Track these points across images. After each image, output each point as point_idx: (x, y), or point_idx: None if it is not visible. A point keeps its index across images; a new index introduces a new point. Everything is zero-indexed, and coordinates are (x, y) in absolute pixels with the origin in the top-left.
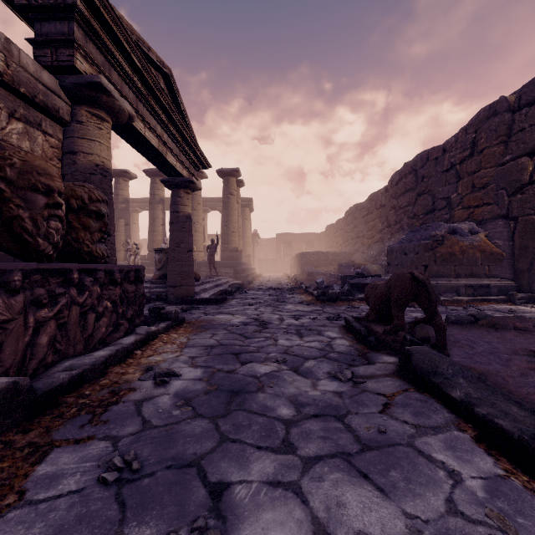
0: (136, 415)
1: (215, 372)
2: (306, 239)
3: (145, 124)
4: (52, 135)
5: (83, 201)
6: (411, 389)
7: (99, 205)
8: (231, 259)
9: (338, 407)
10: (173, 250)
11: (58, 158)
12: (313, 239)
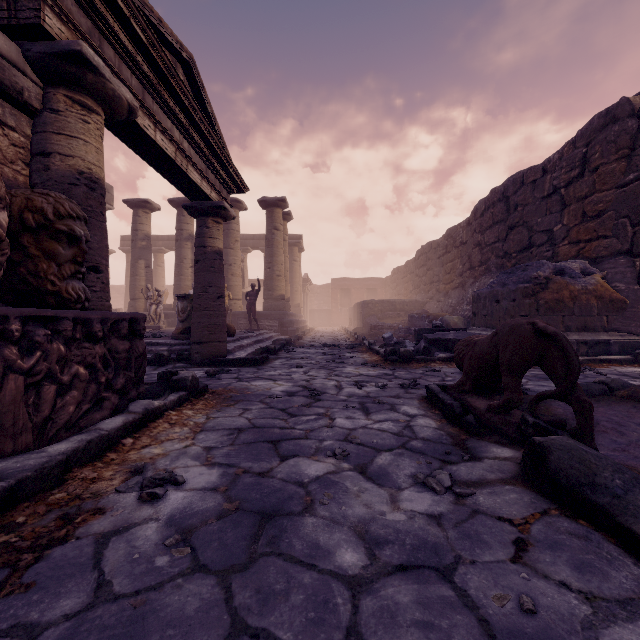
0: (91, 566)
1: (239, 474)
2: (368, 285)
3: (155, 125)
4: (14, 127)
5: (44, 215)
6: (553, 509)
7: (71, 223)
8: (277, 309)
9: (439, 548)
10: (199, 296)
11: (24, 162)
12: (376, 285)
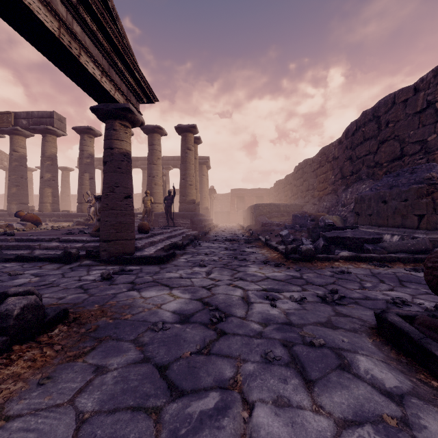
0: None
1: None
2: (257, 194)
3: None
4: None
5: None
6: None
7: None
8: (189, 210)
9: None
10: (106, 195)
11: None
12: (262, 194)
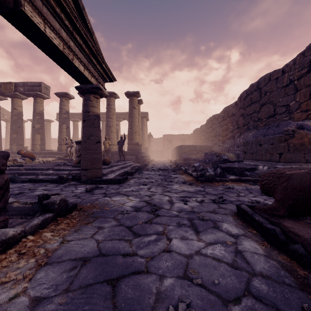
0: None
1: None
2: (181, 138)
3: (44, 22)
4: None
5: None
6: None
7: None
8: (134, 150)
9: None
10: (85, 141)
11: None
12: (185, 138)
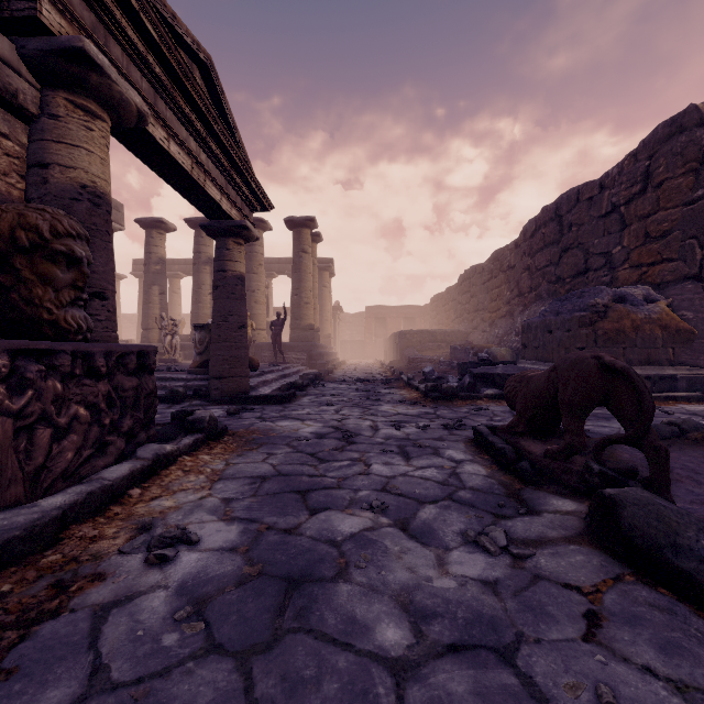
0: (86, 646)
1: (262, 531)
2: (405, 314)
3: (168, 134)
4: (7, 135)
5: (39, 233)
6: (627, 575)
7: (70, 242)
8: (305, 340)
9: (497, 622)
10: (218, 325)
11: (19, 174)
12: (414, 314)
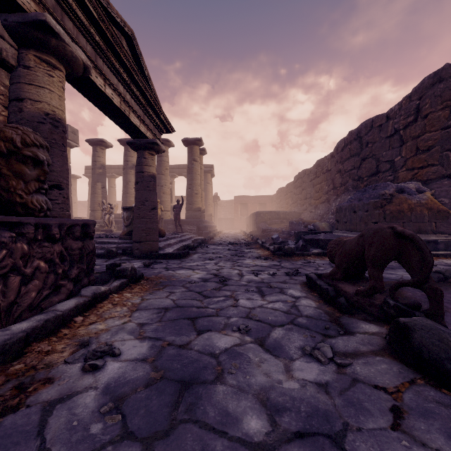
0: (35, 434)
1: (164, 347)
2: (260, 201)
3: (105, 81)
4: None
5: (13, 143)
6: (418, 379)
7: (35, 150)
8: (195, 218)
9: (329, 415)
10: (138, 208)
11: (3, 105)
12: (265, 201)
